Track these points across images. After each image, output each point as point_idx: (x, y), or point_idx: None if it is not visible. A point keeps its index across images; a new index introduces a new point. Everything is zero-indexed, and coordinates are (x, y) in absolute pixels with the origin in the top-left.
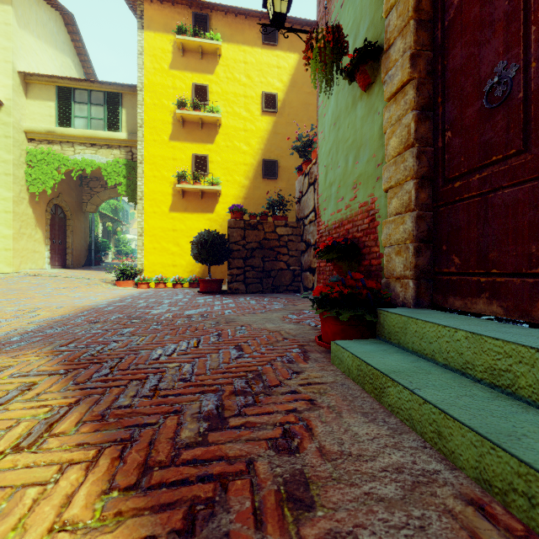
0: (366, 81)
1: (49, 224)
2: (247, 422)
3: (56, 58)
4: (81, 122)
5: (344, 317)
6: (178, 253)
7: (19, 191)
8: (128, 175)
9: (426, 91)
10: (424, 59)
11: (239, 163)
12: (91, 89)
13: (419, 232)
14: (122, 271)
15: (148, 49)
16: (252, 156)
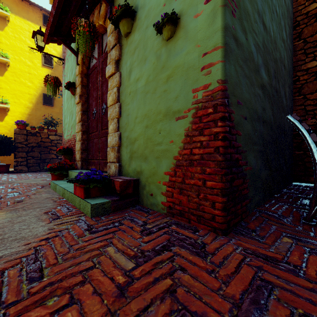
0: (73, 93)
1: None
2: (10, 198)
3: None
4: None
5: (56, 173)
6: None
7: None
8: None
9: (85, 106)
10: (84, 97)
11: (25, 93)
12: None
13: (83, 147)
14: None
15: None
16: (35, 90)
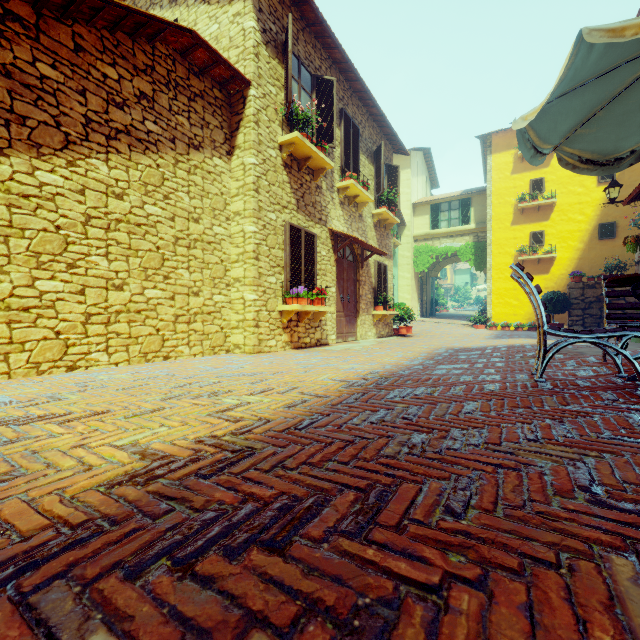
0: None
1: (419, 289)
2: None
3: (420, 181)
4: (444, 223)
5: None
6: (518, 305)
7: (412, 273)
8: (475, 253)
9: None
10: None
11: (573, 231)
12: (450, 201)
13: None
14: (478, 319)
15: (495, 166)
16: (586, 223)
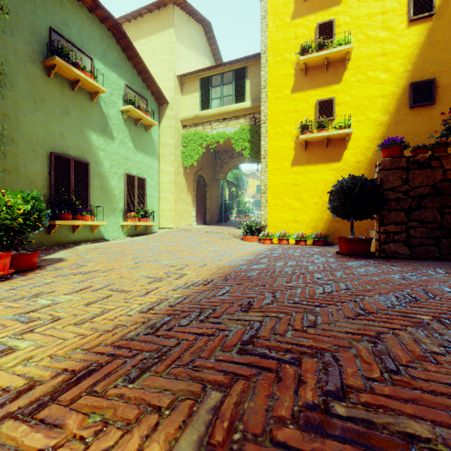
0: None
1: (195, 190)
2: None
3: (199, 61)
4: (216, 102)
5: None
6: (300, 208)
7: (178, 166)
8: (251, 139)
9: None
10: None
11: (374, 97)
12: (223, 72)
13: None
14: (248, 227)
15: (271, 10)
16: (393, 83)
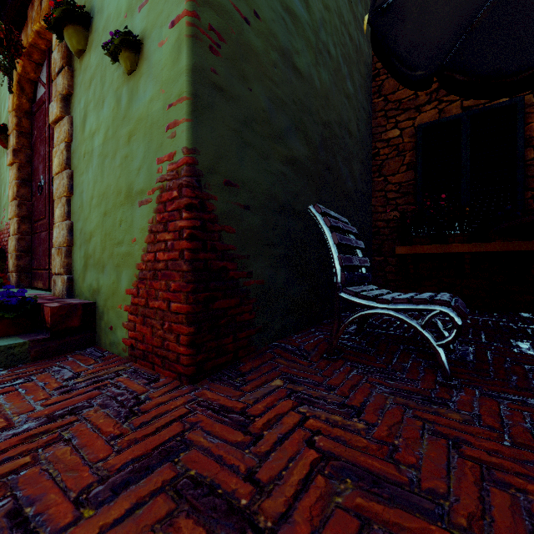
0: (3, 145)
1: None
2: None
3: None
4: None
5: None
6: None
7: None
8: None
9: (26, 171)
10: (25, 153)
11: None
12: None
13: (21, 247)
14: None
15: None
16: None
